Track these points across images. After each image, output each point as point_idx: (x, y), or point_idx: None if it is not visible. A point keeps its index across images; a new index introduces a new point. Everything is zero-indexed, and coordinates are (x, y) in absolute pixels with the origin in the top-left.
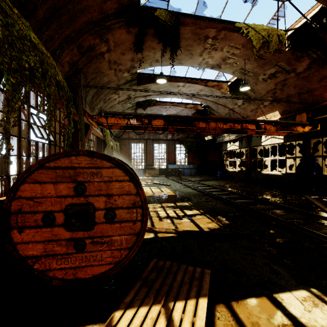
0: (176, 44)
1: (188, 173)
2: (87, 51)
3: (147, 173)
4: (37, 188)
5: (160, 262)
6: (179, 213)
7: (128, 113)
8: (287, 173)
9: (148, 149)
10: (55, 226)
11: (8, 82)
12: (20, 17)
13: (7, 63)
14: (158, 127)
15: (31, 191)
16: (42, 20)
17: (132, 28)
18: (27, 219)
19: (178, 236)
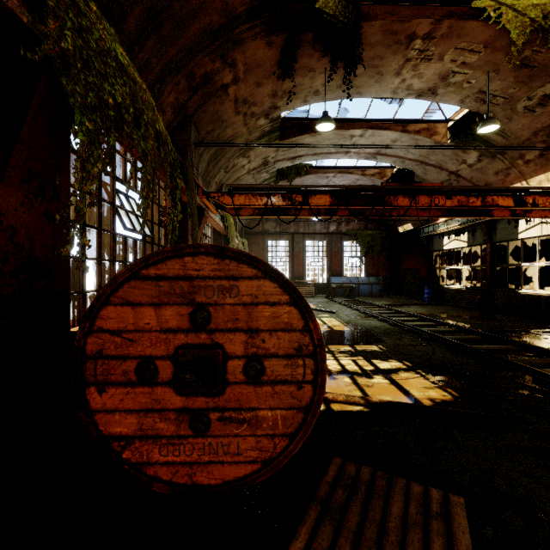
0: (355, 55)
1: (367, 293)
2: (201, 84)
3: None
4: (127, 315)
5: (349, 466)
6: (364, 366)
7: (268, 185)
8: None
9: (296, 251)
10: (158, 385)
11: (82, 127)
12: (100, 18)
13: (80, 94)
14: (319, 210)
15: (119, 319)
16: (134, 34)
17: (276, 35)
18: (111, 369)
19: (372, 411)
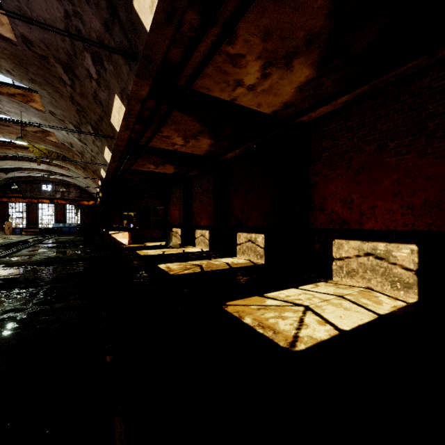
0: None
1: (75, 232)
2: None
3: (25, 232)
4: None
5: None
6: None
7: None
8: None
9: (31, 208)
10: None
11: None
12: None
13: None
14: None
15: None
16: None
17: None
18: None
19: None
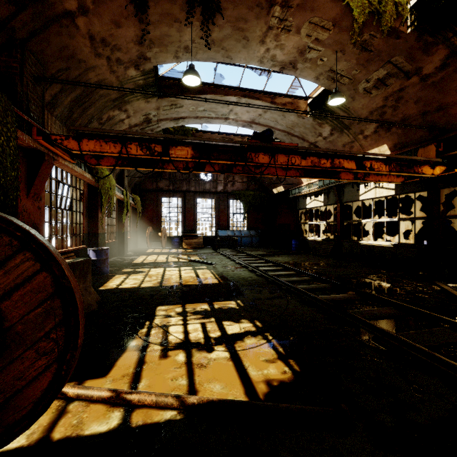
0: (213, 1)
1: (248, 244)
2: None
3: (185, 243)
4: None
5: None
6: (211, 332)
7: (122, 131)
8: (401, 245)
9: (188, 207)
10: None
11: None
12: None
13: None
14: (187, 165)
15: None
16: None
17: None
18: None
19: (185, 420)
